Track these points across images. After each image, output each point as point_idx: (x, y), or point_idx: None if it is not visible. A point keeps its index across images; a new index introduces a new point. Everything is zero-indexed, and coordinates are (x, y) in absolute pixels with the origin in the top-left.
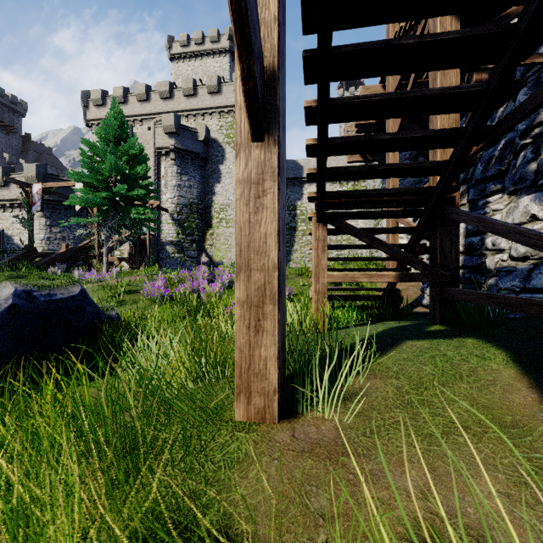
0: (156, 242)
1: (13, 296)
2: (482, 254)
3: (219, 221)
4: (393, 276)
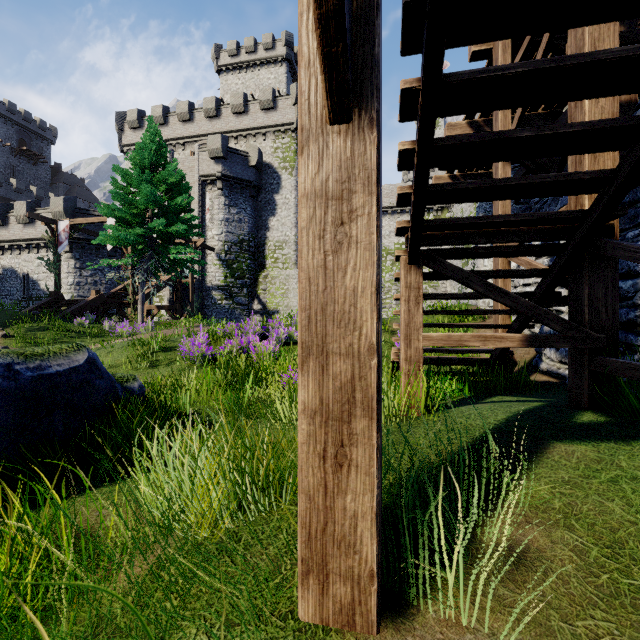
0: (200, 286)
1: None
2: (635, 305)
3: (274, 261)
4: (518, 339)
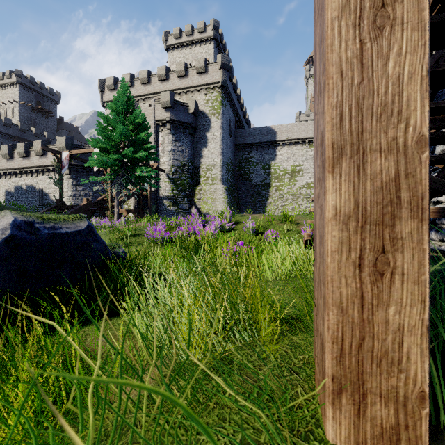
0: (155, 197)
1: (12, 226)
2: None
3: (206, 179)
4: (431, 210)
